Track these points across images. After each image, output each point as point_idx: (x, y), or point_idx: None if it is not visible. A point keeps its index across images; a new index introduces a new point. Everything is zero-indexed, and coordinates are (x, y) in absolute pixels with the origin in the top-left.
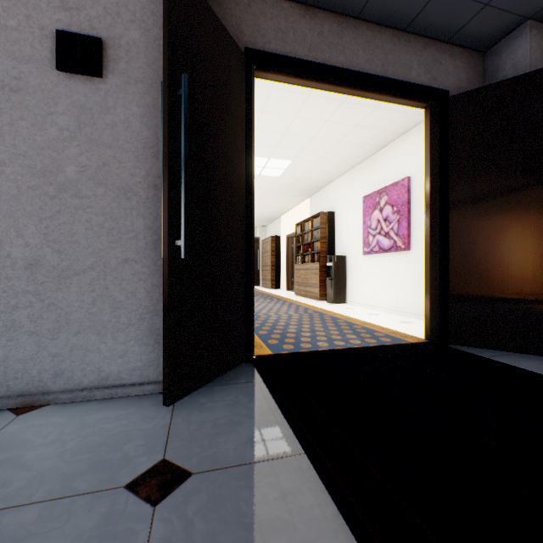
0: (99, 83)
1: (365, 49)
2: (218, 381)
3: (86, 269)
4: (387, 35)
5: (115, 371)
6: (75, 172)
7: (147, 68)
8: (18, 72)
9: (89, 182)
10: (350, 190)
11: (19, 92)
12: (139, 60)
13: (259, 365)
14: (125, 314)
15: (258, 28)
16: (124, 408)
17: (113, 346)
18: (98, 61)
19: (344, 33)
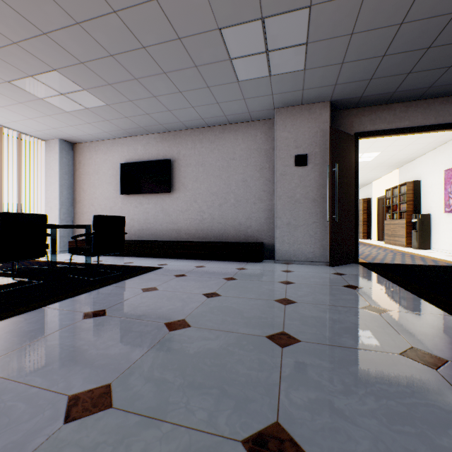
0: (306, 168)
1: (422, 113)
2: (345, 265)
3: (302, 225)
4: (438, 101)
5: (310, 257)
6: (299, 196)
7: (320, 159)
8: (284, 170)
9: (303, 198)
10: (434, 164)
11: (285, 175)
12: (318, 157)
13: (361, 264)
14: (313, 239)
15: (360, 122)
16: (316, 266)
17: (310, 249)
18: (306, 161)
19: (408, 110)
